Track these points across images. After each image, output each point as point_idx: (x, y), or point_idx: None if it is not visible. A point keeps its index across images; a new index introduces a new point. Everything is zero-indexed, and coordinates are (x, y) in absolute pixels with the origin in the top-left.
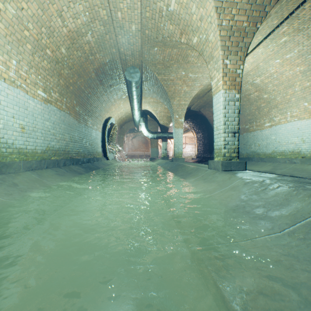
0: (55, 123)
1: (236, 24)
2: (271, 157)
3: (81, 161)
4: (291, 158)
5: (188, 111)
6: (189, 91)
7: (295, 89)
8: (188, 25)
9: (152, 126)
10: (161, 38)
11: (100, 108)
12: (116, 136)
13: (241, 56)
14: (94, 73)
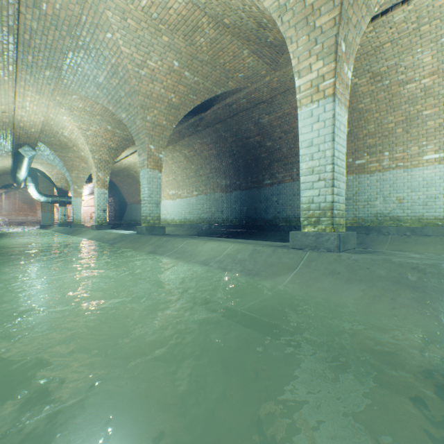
0: None
1: (103, 158)
2: None
3: None
4: (164, 224)
5: None
6: (88, 167)
7: (163, 180)
8: (78, 146)
9: (44, 184)
10: (58, 139)
11: None
12: None
13: (108, 172)
14: None
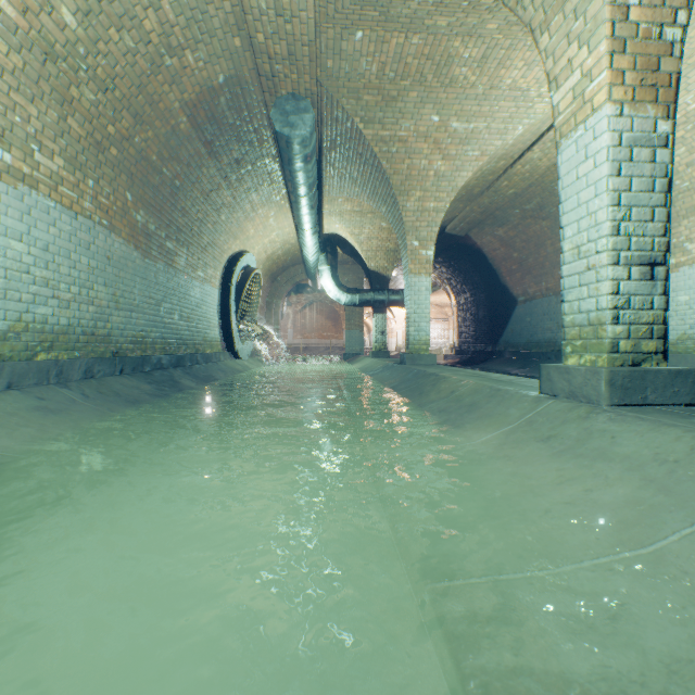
0: (51, 248)
1: None
2: (677, 352)
3: (152, 362)
4: None
5: (438, 237)
6: (449, 171)
7: None
8: None
9: (348, 276)
10: None
11: (213, 224)
12: (261, 302)
13: None
14: (186, 116)
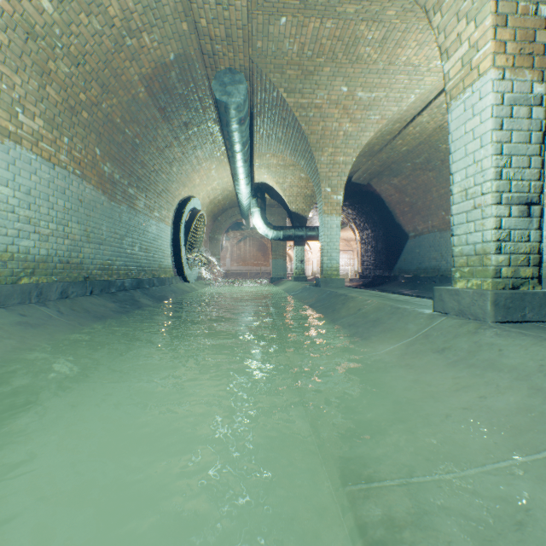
0: (32, 192)
1: None
2: None
3: (116, 285)
4: None
5: (346, 185)
6: (355, 132)
7: None
8: None
9: (274, 216)
10: None
11: (166, 174)
12: (205, 237)
13: None
14: (143, 86)
